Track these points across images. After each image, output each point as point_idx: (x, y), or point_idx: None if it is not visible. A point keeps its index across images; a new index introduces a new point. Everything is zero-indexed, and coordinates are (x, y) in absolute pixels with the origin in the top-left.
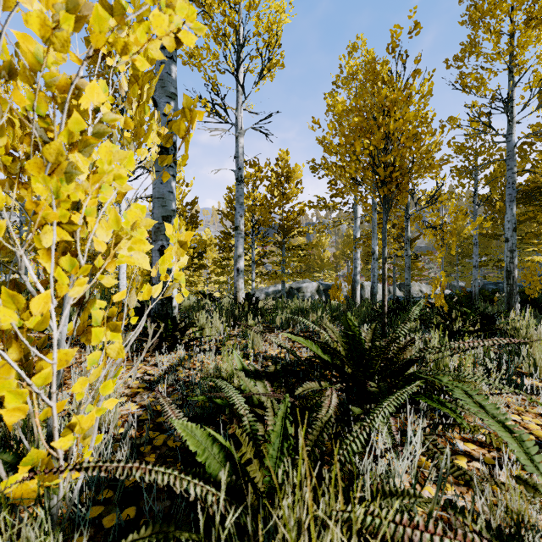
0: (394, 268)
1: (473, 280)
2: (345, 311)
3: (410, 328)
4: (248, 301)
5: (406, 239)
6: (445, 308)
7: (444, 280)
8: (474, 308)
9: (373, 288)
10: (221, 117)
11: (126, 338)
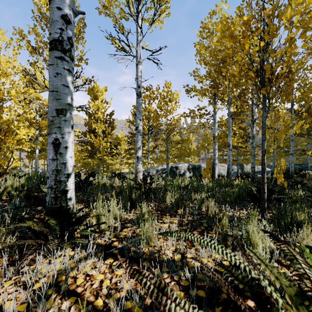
0: (237, 155)
1: (290, 163)
2: (214, 187)
3: (301, 219)
4: (144, 183)
5: (252, 136)
6: (285, 185)
7: (283, 165)
8: (303, 184)
9: (229, 169)
10: (126, 51)
11: (6, 240)
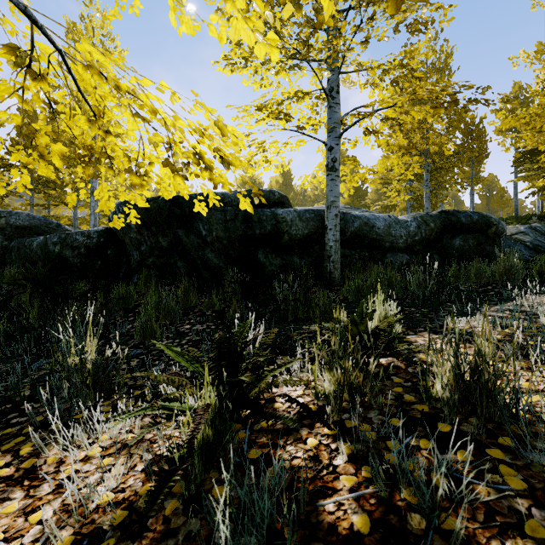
0: None
1: None
2: None
3: None
4: None
5: None
6: None
7: None
8: None
9: None
10: None
11: None
